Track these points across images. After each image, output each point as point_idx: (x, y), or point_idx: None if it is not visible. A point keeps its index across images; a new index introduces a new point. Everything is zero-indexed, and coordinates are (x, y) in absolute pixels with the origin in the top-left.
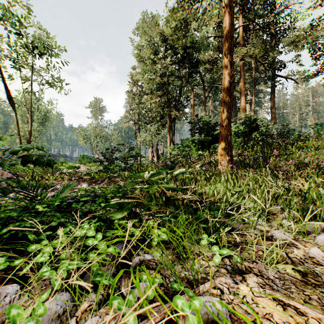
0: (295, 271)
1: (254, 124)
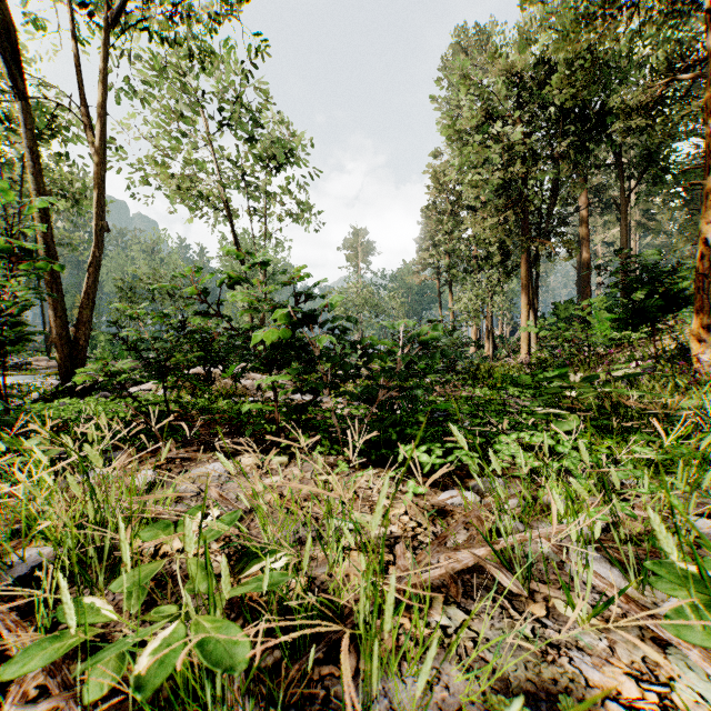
0: None
1: None
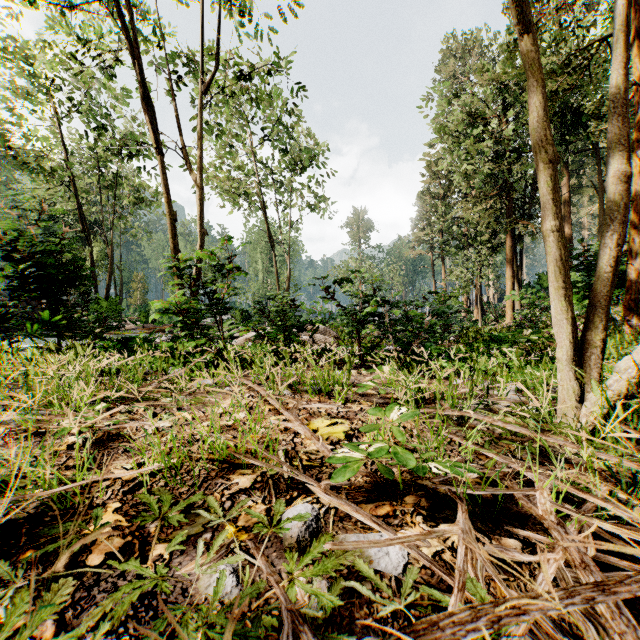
0: None
1: None
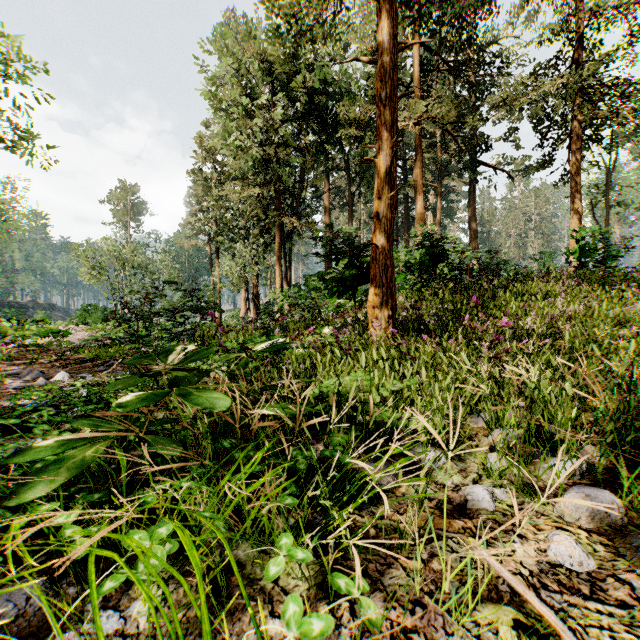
0: (521, 634)
1: (439, 249)
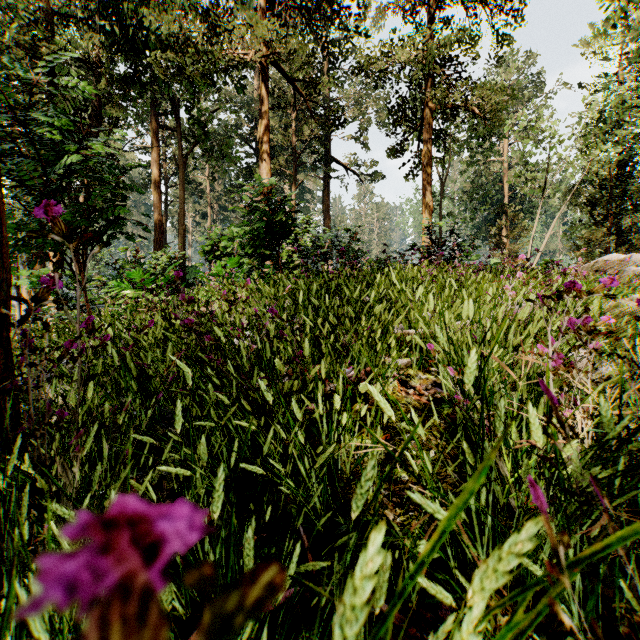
0: None
1: (281, 212)
